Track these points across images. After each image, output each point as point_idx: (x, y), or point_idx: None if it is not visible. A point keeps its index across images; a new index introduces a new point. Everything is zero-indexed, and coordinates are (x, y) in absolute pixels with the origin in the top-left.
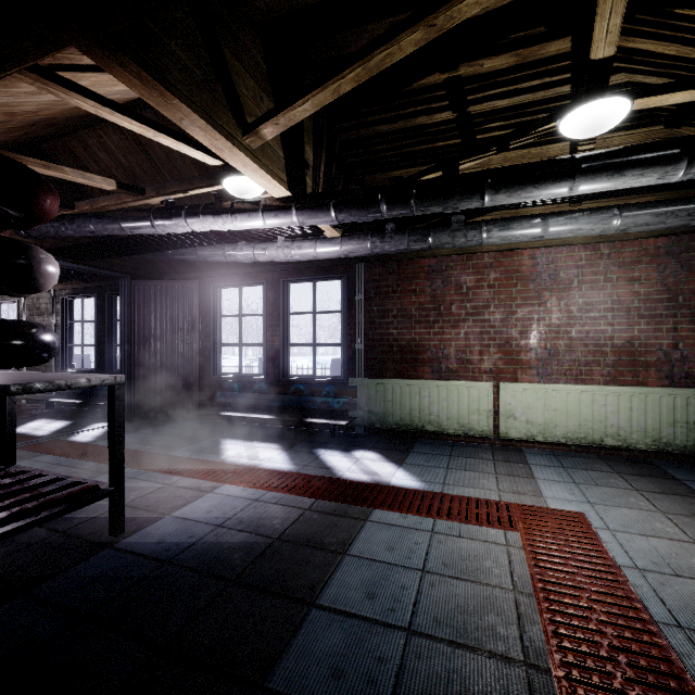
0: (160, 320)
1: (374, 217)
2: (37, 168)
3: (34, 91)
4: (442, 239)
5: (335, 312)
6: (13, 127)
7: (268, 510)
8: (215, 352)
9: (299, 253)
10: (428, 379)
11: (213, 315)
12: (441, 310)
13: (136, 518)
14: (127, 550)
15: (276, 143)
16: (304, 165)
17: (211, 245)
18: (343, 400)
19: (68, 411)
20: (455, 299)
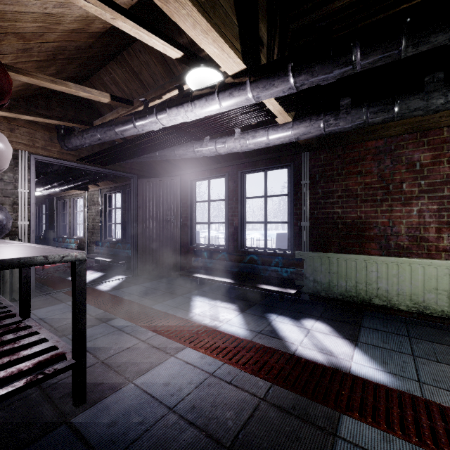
0: (155, 206)
1: (341, 72)
2: (46, 83)
3: None
4: (411, 104)
5: (282, 195)
6: (40, 61)
7: (222, 393)
8: (192, 228)
9: (253, 142)
10: (375, 255)
11: (190, 201)
12: (389, 188)
13: (104, 381)
14: (79, 430)
15: (229, 7)
16: (258, 41)
17: (184, 145)
18: (291, 270)
19: (106, 265)
20: (406, 177)
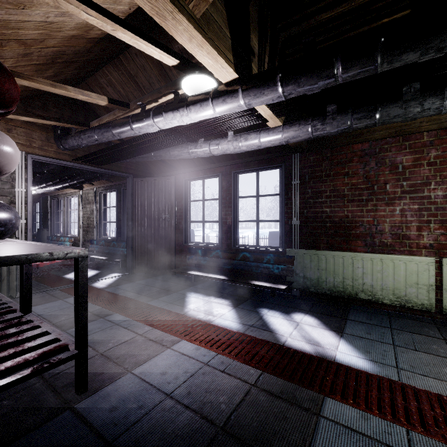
0: (150, 205)
1: (325, 84)
2: (47, 87)
3: (16, 1)
4: (391, 112)
5: (274, 195)
6: (39, 64)
7: (215, 380)
8: (186, 226)
9: (245, 144)
10: (361, 252)
11: (185, 200)
12: (374, 189)
13: (104, 371)
14: (82, 415)
15: (222, 21)
16: (250, 52)
17: (179, 146)
18: (282, 266)
19: (101, 263)
20: (390, 178)
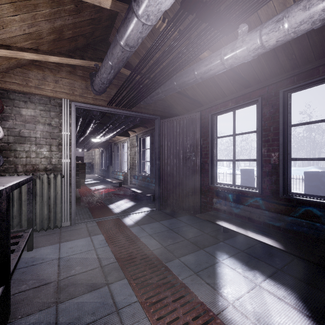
0: (175, 144)
1: None
2: None
3: None
4: None
5: None
6: None
7: None
8: (212, 166)
9: None
10: None
11: (210, 137)
12: None
13: None
14: None
15: None
16: None
17: (207, 58)
18: None
19: (139, 195)
20: None
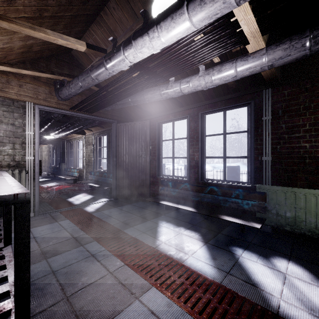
0: (130, 144)
1: None
2: (26, 30)
3: None
4: None
5: (242, 132)
6: (29, 18)
7: None
8: (159, 162)
9: (218, 77)
10: None
11: (157, 140)
12: None
13: None
14: None
15: None
16: None
17: (152, 89)
18: (252, 202)
19: (96, 189)
20: None
